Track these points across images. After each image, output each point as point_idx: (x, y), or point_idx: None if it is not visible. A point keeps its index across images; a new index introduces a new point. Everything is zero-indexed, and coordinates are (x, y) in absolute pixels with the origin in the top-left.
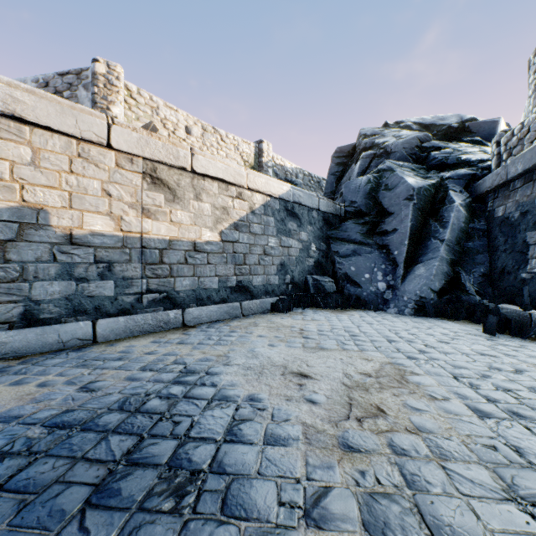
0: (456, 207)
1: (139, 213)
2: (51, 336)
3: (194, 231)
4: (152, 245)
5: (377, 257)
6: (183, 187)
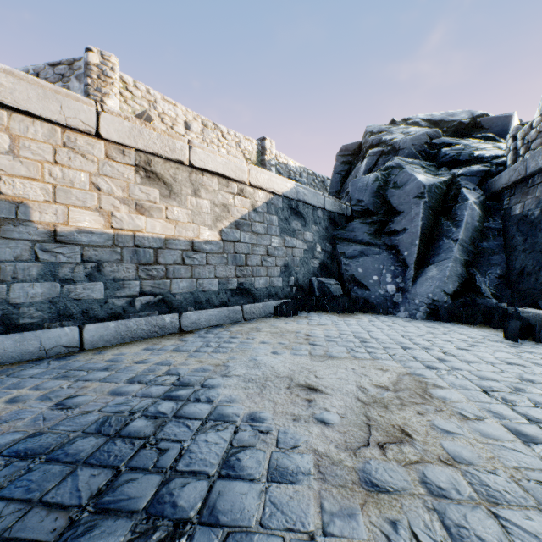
0: (470, 205)
1: (131, 210)
2: (32, 343)
3: (192, 229)
4: (146, 244)
5: (385, 258)
6: (180, 182)
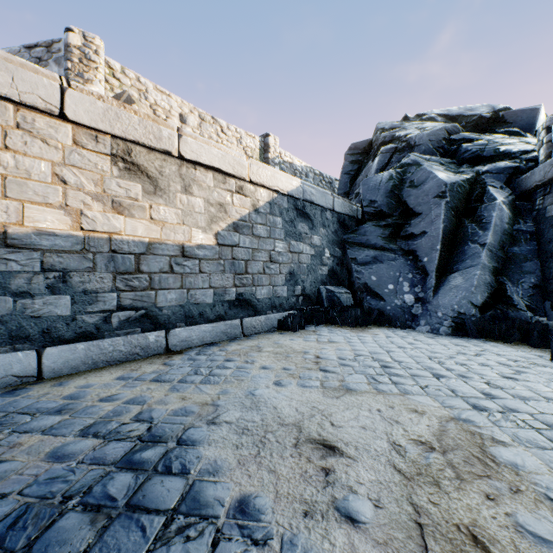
0: (499, 205)
1: (107, 208)
2: None
3: (182, 232)
4: (126, 249)
5: (402, 265)
6: (168, 176)
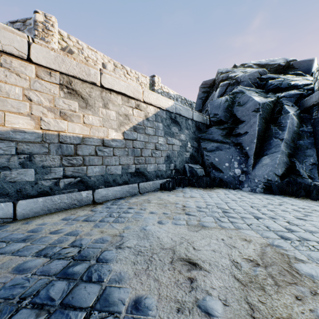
0: (291, 116)
1: (57, 116)
2: None
3: (103, 131)
4: (68, 141)
5: (233, 151)
6: (94, 97)
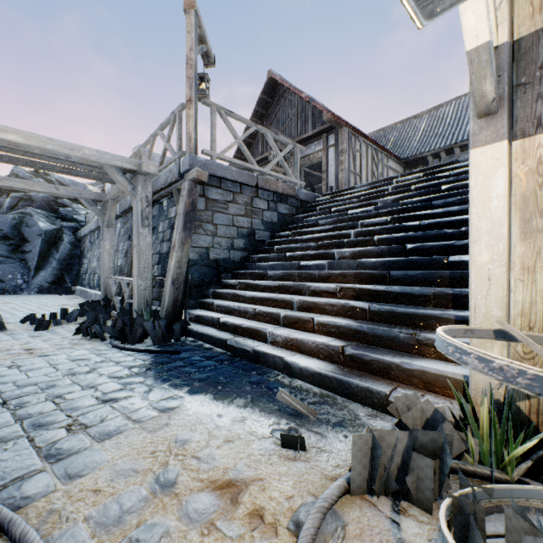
0: (65, 243)
1: None
2: None
3: None
4: None
5: (19, 266)
6: None
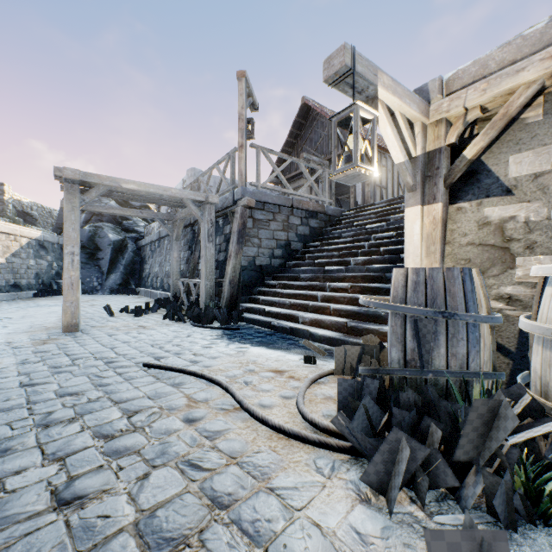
0: (129, 251)
1: None
2: None
3: None
4: None
5: (94, 271)
6: None
